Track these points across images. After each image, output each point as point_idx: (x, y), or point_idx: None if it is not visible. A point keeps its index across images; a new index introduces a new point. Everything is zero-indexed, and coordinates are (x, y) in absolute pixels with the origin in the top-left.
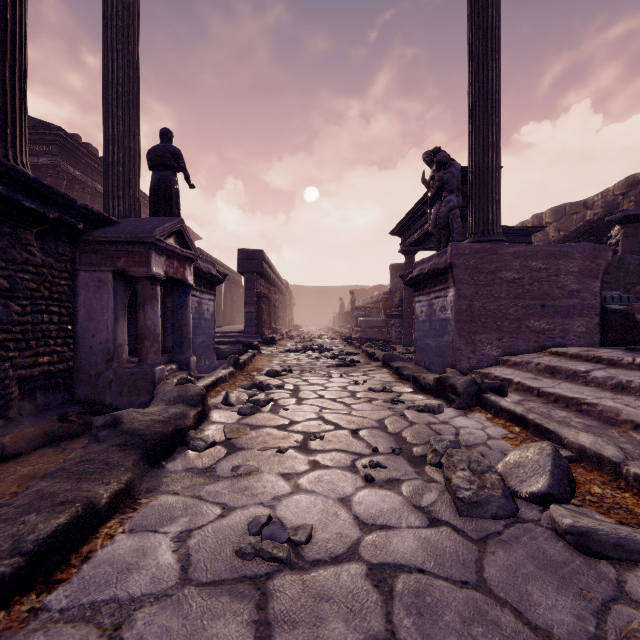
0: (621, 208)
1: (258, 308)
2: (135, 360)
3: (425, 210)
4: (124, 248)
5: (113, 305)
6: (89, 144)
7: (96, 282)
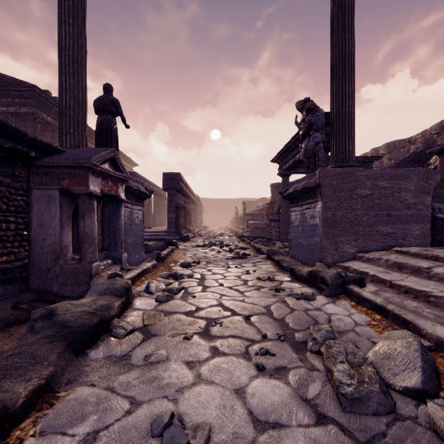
0: (436, 143)
1: (177, 215)
2: (78, 257)
3: (297, 144)
4: (68, 171)
5: (59, 215)
6: (57, 98)
7: (46, 198)
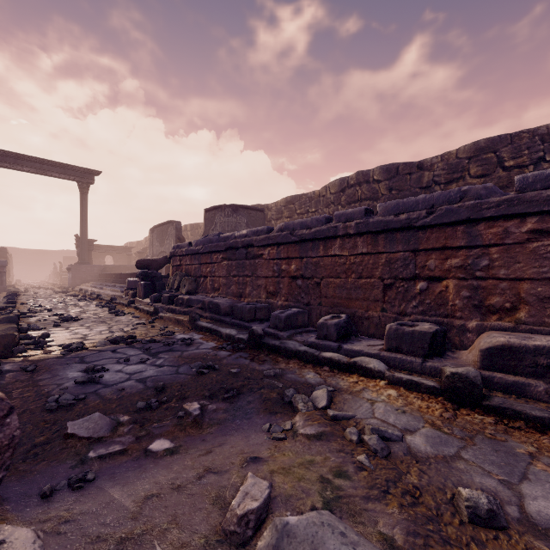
0: None
1: None
2: None
3: None
4: None
5: None
6: None
7: None
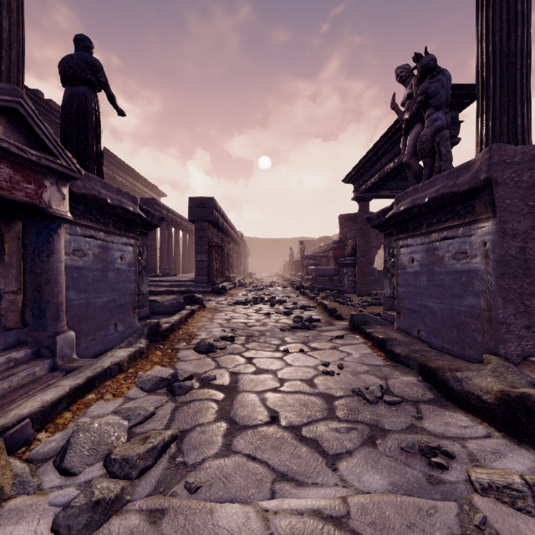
0: None
1: (209, 257)
2: None
3: (386, 149)
4: None
5: None
6: (52, 101)
7: None
